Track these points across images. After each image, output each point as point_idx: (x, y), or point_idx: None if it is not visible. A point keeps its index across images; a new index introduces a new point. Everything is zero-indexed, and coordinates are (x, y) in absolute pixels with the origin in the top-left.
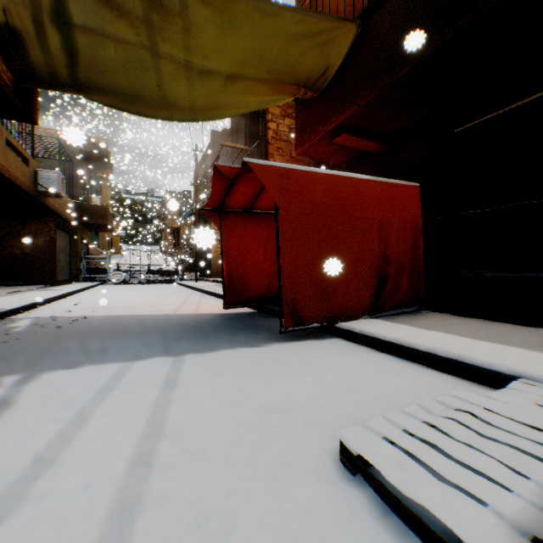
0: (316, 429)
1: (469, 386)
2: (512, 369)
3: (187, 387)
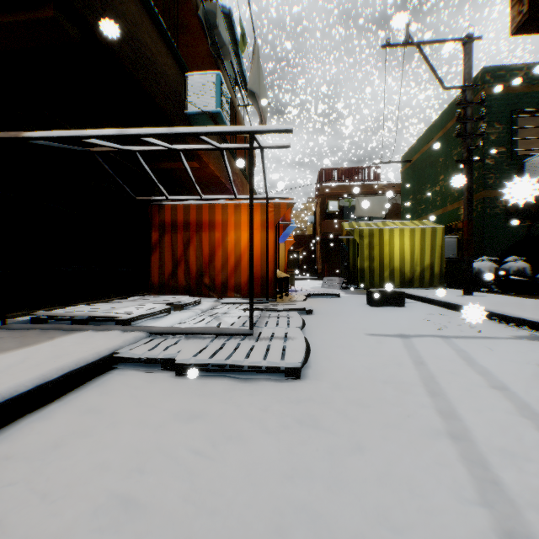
0: (295, 394)
1: (103, 383)
2: (110, 348)
3: (469, 536)
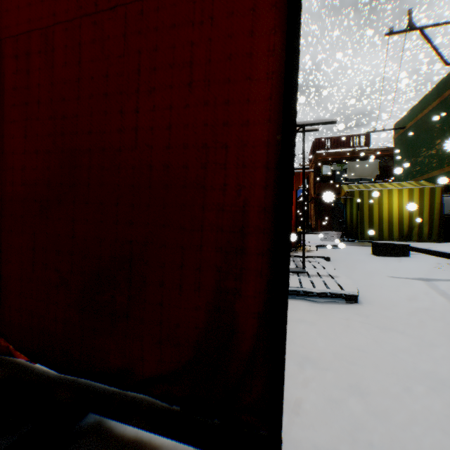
0: (360, 312)
1: None
2: None
3: None
